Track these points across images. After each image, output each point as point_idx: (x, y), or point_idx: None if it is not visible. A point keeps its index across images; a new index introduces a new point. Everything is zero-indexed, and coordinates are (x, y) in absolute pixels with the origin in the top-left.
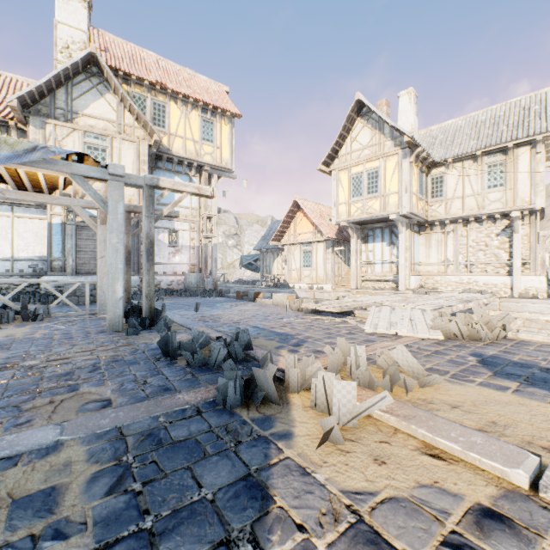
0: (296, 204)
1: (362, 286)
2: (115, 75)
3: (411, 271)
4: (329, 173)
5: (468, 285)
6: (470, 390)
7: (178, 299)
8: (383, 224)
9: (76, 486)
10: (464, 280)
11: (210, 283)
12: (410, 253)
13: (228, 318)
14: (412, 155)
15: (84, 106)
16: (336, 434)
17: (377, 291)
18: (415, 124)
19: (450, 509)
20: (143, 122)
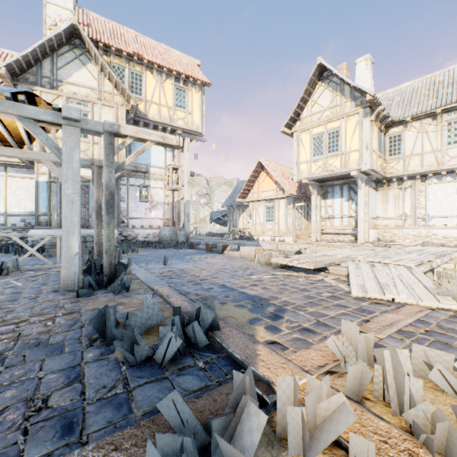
0: (259, 164)
1: (321, 239)
2: (96, 47)
3: (369, 225)
4: (291, 134)
5: (427, 238)
6: None
7: (152, 251)
8: (342, 181)
9: None
10: (422, 233)
11: (183, 235)
12: (368, 208)
13: (194, 273)
14: (372, 113)
15: (68, 75)
16: None
17: (337, 244)
18: (371, 88)
19: None
20: (121, 89)
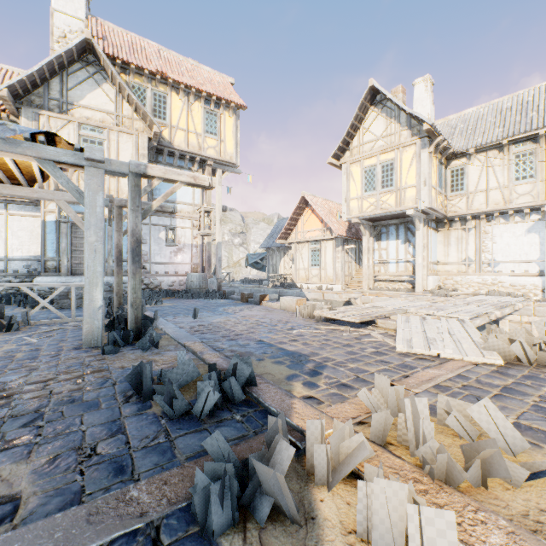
0: (303, 200)
1: (374, 287)
2: (113, 64)
3: (428, 271)
4: (339, 166)
5: (493, 286)
6: None
7: (178, 301)
8: (398, 221)
9: None
10: (488, 281)
11: (214, 283)
12: (427, 252)
13: (229, 328)
14: (431, 144)
15: (80, 97)
16: None
17: (392, 293)
18: (432, 113)
19: None
20: (142, 113)
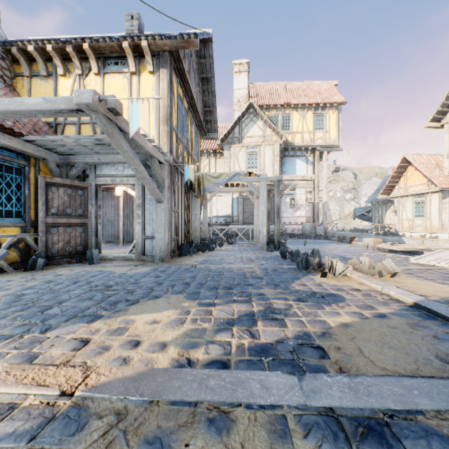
0: (405, 160)
1: None
2: (261, 108)
3: None
4: (440, 127)
5: None
6: (421, 281)
7: (297, 240)
8: None
9: (258, 272)
10: None
11: (321, 230)
12: None
13: (321, 250)
14: None
15: (246, 133)
16: (328, 275)
17: None
18: None
19: (347, 287)
20: (276, 132)
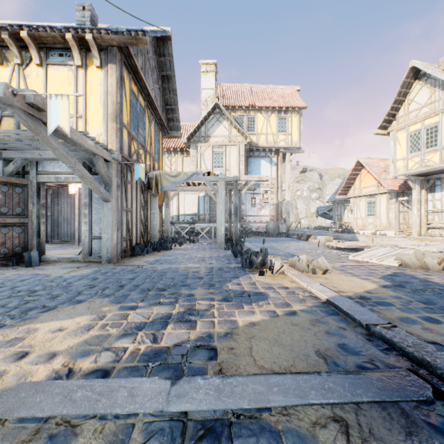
0: (358, 163)
1: (425, 233)
2: (227, 109)
3: None
4: (387, 134)
5: None
6: (347, 278)
7: (260, 238)
8: None
9: (202, 271)
10: None
11: (284, 228)
12: None
13: (277, 248)
14: None
15: (213, 132)
16: (265, 273)
17: (438, 238)
18: None
19: (277, 285)
20: (241, 132)
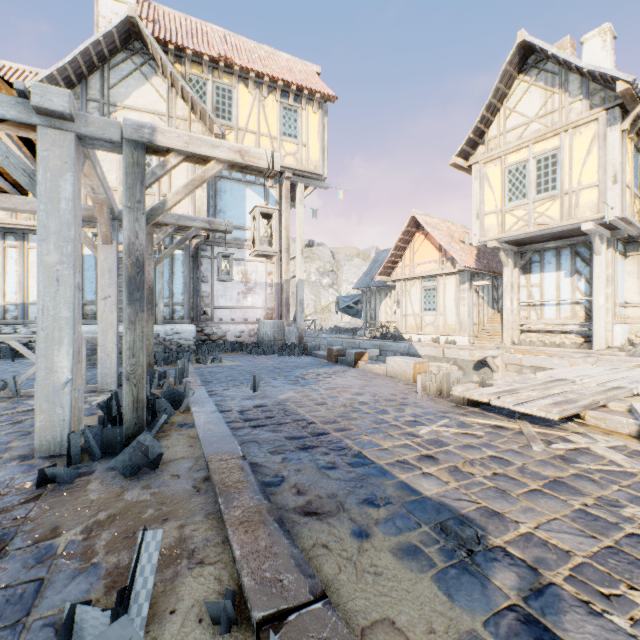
0: (413, 221)
1: (521, 340)
2: (165, 51)
3: (613, 318)
4: (468, 169)
5: None
6: None
7: (244, 358)
8: (561, 242)
9: None
10: None
11: (294, 333)
12: (612, 288)
13: (303, 414)
14: (626, 117)
15: (124, 96)
16: None
17: (554, 350)
18: None
19: None
20: (199, 111)
